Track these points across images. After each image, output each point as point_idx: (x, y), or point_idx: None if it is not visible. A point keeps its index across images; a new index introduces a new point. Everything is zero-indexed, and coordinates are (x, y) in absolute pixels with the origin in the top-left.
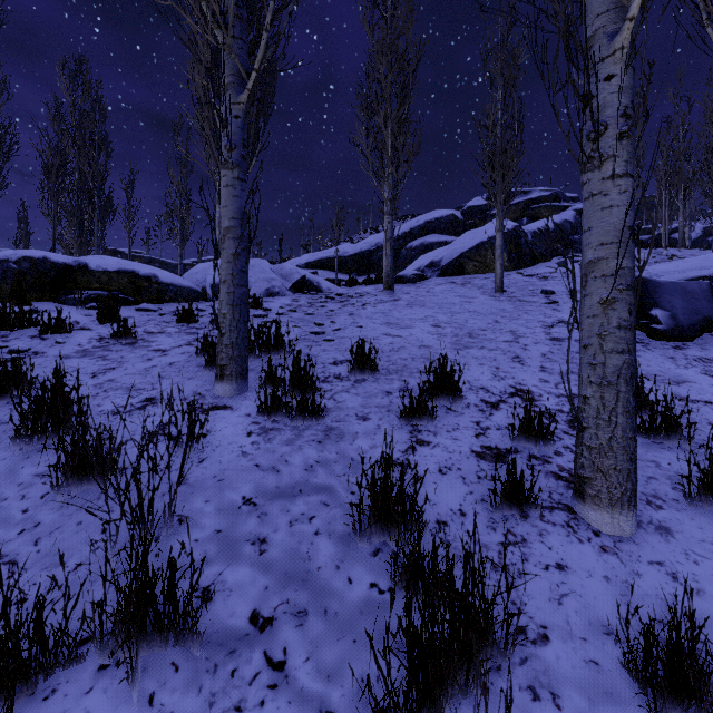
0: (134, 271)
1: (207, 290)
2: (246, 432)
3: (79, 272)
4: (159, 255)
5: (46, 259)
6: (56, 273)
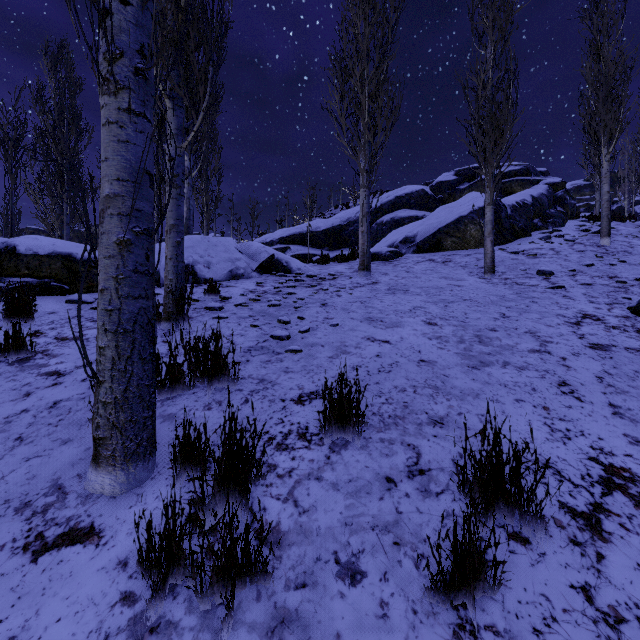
0: (70, 254)
1: (161, 273)
2: None
3: (5, 256)
4: None
5: None
6: None
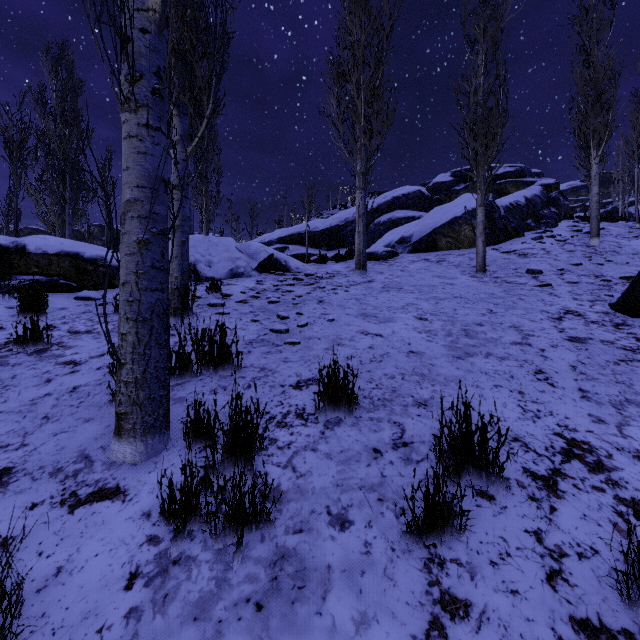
0: (78, 253)
1: None
2: (127, 574)
3: (15, 255)
4: None
5: None
6: None
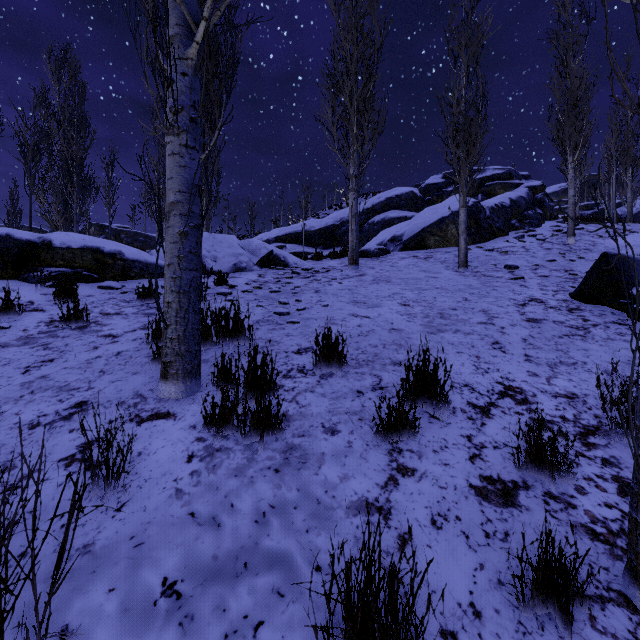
0: (98, 247)
1: None
2: (187, 455)
3: (43, 249)
4: (144, 230)
5: (9, 235)
6: (19, 250)
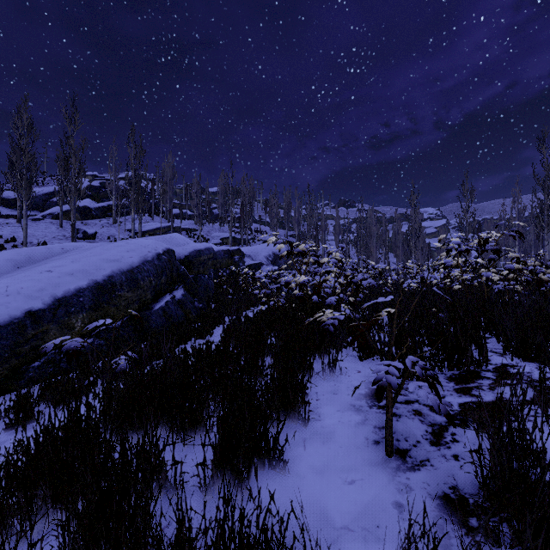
0: None
1: None
2: None
3: None
4: None
5: None
6: None
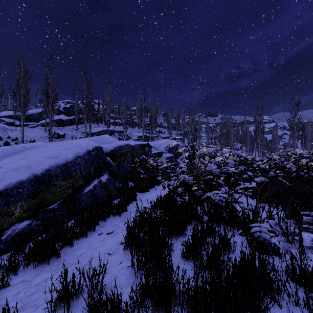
0: None
1: None
2: None
3: None
4: None
5: None
6: None
